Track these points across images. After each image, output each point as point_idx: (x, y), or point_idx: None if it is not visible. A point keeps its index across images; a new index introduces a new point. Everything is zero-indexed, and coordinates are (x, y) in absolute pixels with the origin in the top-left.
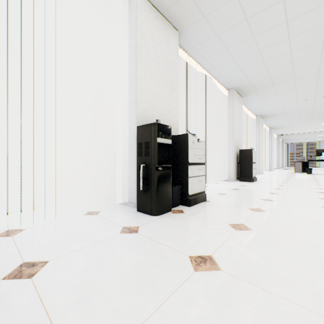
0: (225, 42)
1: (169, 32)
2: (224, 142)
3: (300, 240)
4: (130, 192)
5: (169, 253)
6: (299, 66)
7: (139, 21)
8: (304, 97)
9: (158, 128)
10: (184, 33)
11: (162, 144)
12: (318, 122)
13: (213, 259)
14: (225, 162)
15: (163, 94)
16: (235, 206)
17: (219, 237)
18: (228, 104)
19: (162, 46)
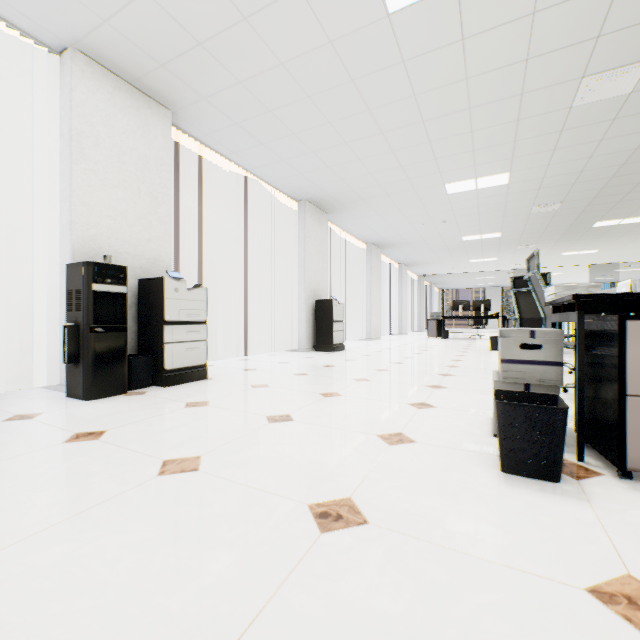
0: (255, 135)
1: (148, 112)
2: (293, 287)
3: (247, 411)
4: (63, 369)
5: (51, 433)
6: (384, 179)
7: (79, 96)
8: (419, 222)
9: (95, 269)
10: (181, 113)
11: (108, 293)
12: (464, 259)
13: (104, 433)
14: (294, 320)
15: (134, 211)
16: (238, 383)
17: (150, 415)
18: (299, 225)
19: (133, 134)
